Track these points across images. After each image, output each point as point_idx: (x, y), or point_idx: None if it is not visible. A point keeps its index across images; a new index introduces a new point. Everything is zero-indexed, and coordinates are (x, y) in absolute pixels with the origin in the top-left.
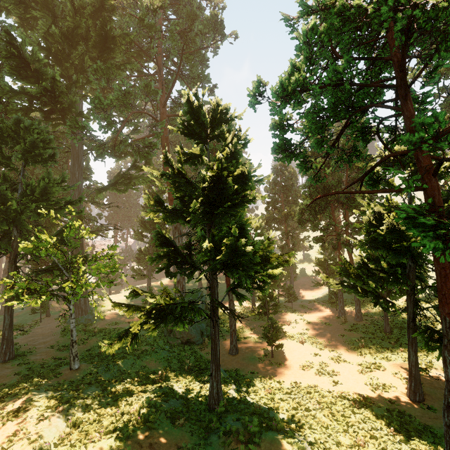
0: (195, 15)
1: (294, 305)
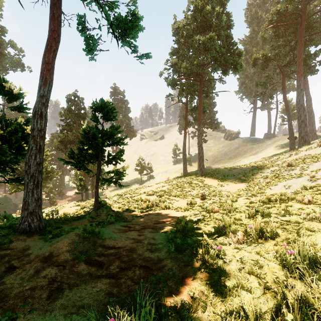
0: (4, 54)
1: (63, 198)
